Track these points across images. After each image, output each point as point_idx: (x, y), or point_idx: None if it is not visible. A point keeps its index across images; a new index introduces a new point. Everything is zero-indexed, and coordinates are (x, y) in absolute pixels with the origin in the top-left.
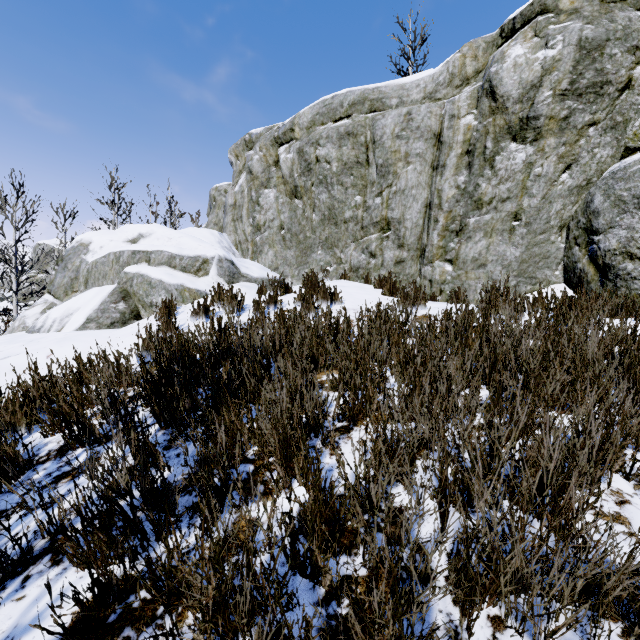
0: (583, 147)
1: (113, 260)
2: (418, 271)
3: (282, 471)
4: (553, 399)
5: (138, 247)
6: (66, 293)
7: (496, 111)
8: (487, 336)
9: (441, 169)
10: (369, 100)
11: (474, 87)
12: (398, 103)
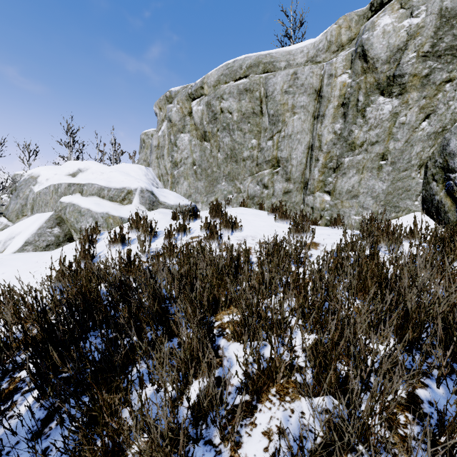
0: (440, 100)
1: (53, 191)
2: (302, 200)
3: None
4: None
5: (73, 180)
6: (17, 217)
7: (367, 70)
8: (381, 273)
9: (321, 118)
10: (263, 63)
11: (348, 52)
12: (286, 65)
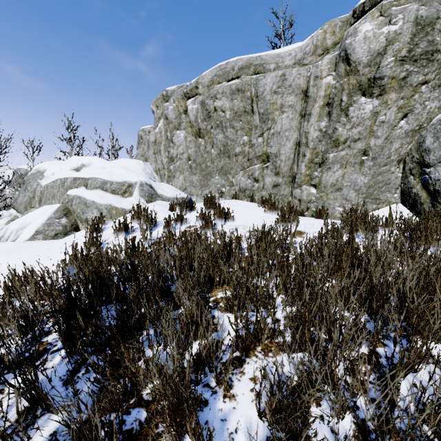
0: (417, 100)
1: (59, 184)
2: (290, 192)
3: (172, 436)
4: (438, 337)
5: (78, 175)
6: (26, 208)
7: (350, 73)
8: (356, 256)
9: (308, 117)
10: (253, 65)
11: (333, 55)
12: (275, 67)
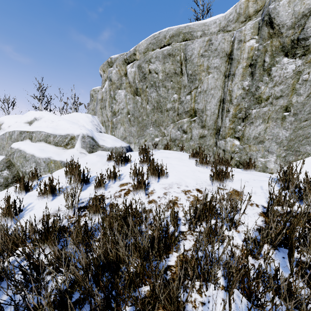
0: None
1: (8, 137)
2: (214, 143)
3: None
4: None
5: (25, 128)
6: None
7: (273, 35)
8: None
9: (232, 76)
10: (182, 33)
11: (255, 21)
12: (201, 34)
